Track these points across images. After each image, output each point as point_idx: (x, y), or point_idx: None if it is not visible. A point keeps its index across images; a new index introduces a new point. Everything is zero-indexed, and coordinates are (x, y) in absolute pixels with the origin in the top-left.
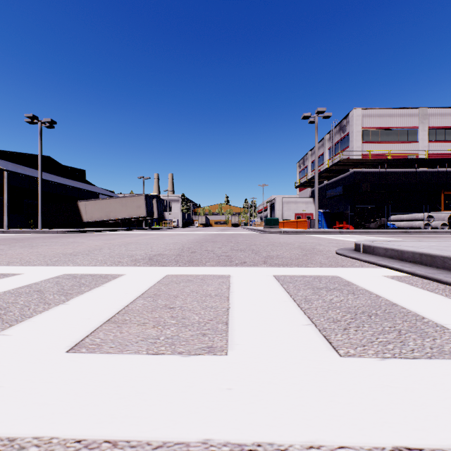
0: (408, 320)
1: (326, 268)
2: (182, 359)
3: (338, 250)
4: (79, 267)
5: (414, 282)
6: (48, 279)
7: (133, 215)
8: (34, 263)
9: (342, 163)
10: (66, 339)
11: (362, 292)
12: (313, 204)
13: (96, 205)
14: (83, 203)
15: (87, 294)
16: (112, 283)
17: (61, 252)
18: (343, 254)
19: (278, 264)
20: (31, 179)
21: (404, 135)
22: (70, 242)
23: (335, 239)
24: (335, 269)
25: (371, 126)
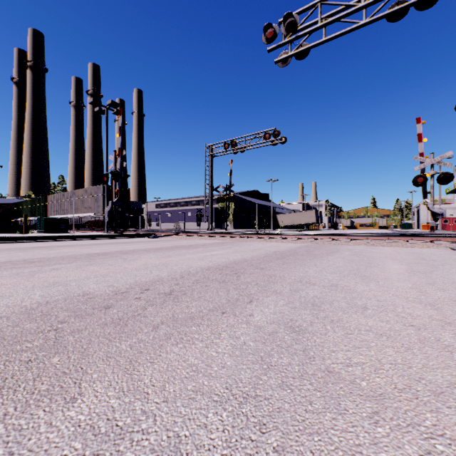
0: None
1: None
2: None
3: None
4: None
5: None
6: None
7: (308, 222)
8: None
9: None
10: None
11: None
12: None
13: (286, 216)
14: (279, 215)
15: None
16: None
17: None
18: None
19: None
20: (252, 204)
21: None
22: None
23: None
24: None
25: None
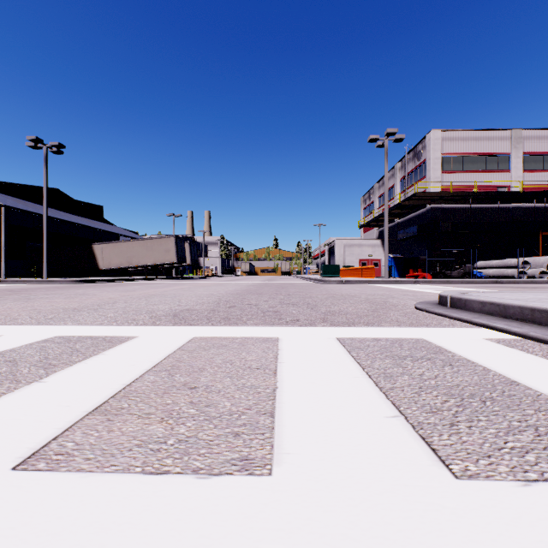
0: (542, 408)
1: (406, 327)
2: (197, 483)
3: (418, 304)
4: (79, 326)
5: (529, 348)
6: (32, 343)
7: (160, 262)
8: (21, 321)
9: (417, 197)
10: (21, 443)
11: (462, 362)
12: (382, 247)
13: (115, 249)
14: (99, 246)
15: (78, 367)
16: (117, 350)
17: (62, 307)
18: (425, 309)
19: (342, 323)
20: (35, 217)
21: (493, 163)
22: (78, 293)
23: (411, 290)
24: (418, 329)
25: (452, 152)
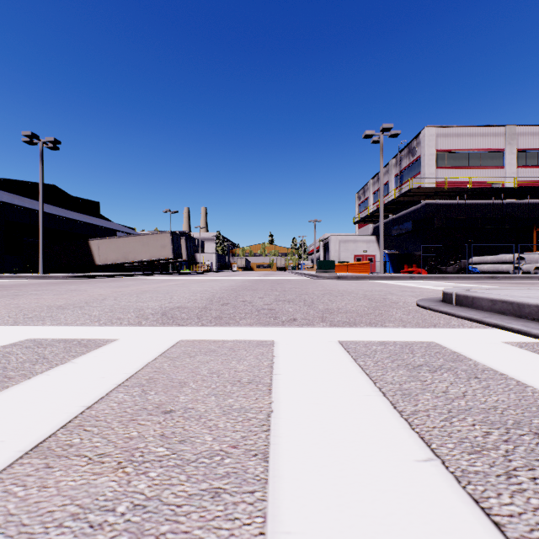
0: None
1: (413, 328)
2: None
3: (420, 301)
4: (57, 327)
5: None
6: None
7: (157, 257)
8: None
9: (412, 193)
10: None
11: (489, 374)
12: (376, 243)
13: (111, 244)
14: (95, 242)
15: (36, 380)
16: (89, 356)
17: (48, 304)
18: (429, 306)
19: (343, 322)
20: (32, 212)
21: (487, 159)
22: (69, 289)
23: (408, 286)
24: (426, 331)
25: (446, 148)
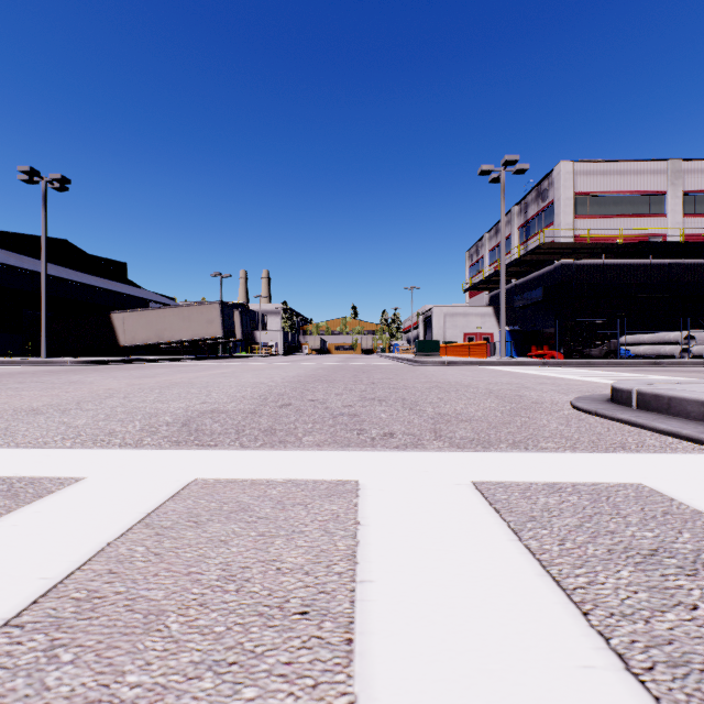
0: None
1: (590, 453)
2: None
3: (579, 402)
4: None
5: None
6: None
7: (201, 336)
8: None
9: (543, 251)
10: None
11: None
12: (494, 317)
13: (140, 319)
14: (120, 315)
15: None
16: (2, 525)
17: (19, 406)
18: (596, 411)
19: (470, 441)
20: (35, 276)
21: (643, 205)
22: (69, 381)
23: (545, 375)
24: (615, 459)
25: (589, 190)
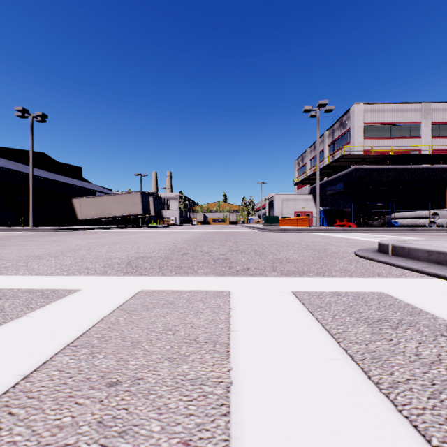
0: None
1: (359, 278)
2: None
3: (359, 251)
4: (27, 277)
5: None
6: None
7: (129, 213)
8: None
9: (343, 159)
10: None
11: None
12: (313, 201)
13: (91, 202)
14: (78, 200)
15: None
16: (47, 309)
17: (28, 254)
18: (368, 256)
19: (292, 272)
20: (24, 176)
21: (406, 131)
22: (51, 240)
23: (342, 237)
24: (372, 280)
25: (372, 121)
